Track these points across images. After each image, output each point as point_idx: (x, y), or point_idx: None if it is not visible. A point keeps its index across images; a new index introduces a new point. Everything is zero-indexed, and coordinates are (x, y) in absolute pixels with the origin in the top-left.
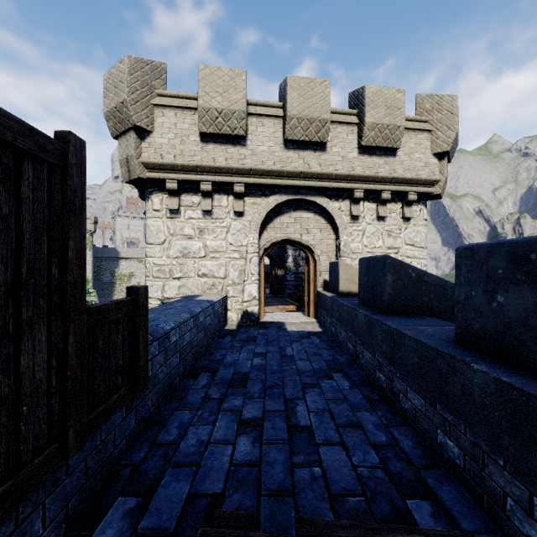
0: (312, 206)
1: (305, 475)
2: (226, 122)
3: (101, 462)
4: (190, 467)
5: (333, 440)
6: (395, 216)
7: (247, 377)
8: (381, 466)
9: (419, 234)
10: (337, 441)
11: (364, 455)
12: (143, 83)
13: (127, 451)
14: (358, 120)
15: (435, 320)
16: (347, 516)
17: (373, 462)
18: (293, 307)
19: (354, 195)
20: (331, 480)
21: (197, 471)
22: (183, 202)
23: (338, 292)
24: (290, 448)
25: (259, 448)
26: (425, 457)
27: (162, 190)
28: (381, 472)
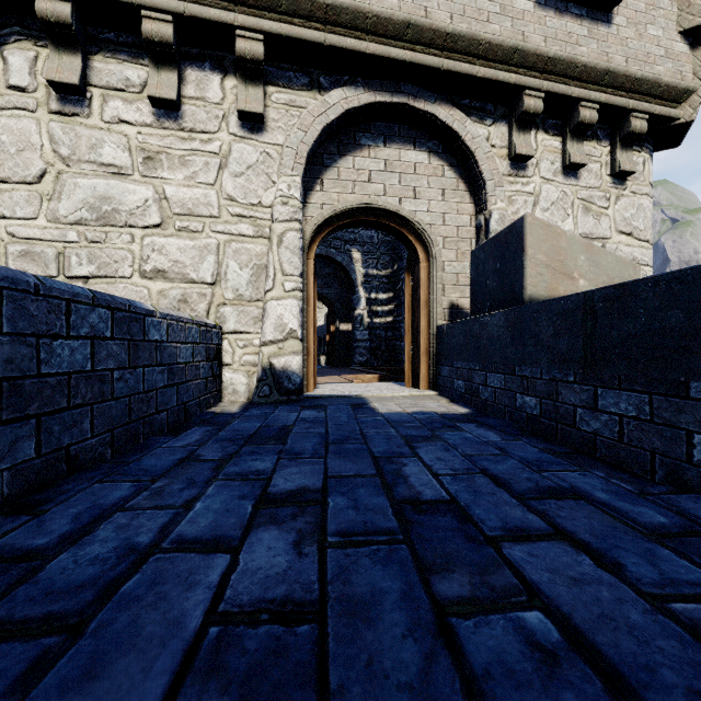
0: (425, 137)
1: None
2: None
3: None
4: None
5: None
6: (598, 171)
7: None
8: None
9: (643, 213)
10: None
11: None
12: None
13: None
14: None
15: None
16: None
17: None
18: (372, 377)
19: (523, 102)
20: None
21: None
22: (98, 76)
23: (522, 301)
24: None
25: None
26: None
27: (35, 33)
28: None
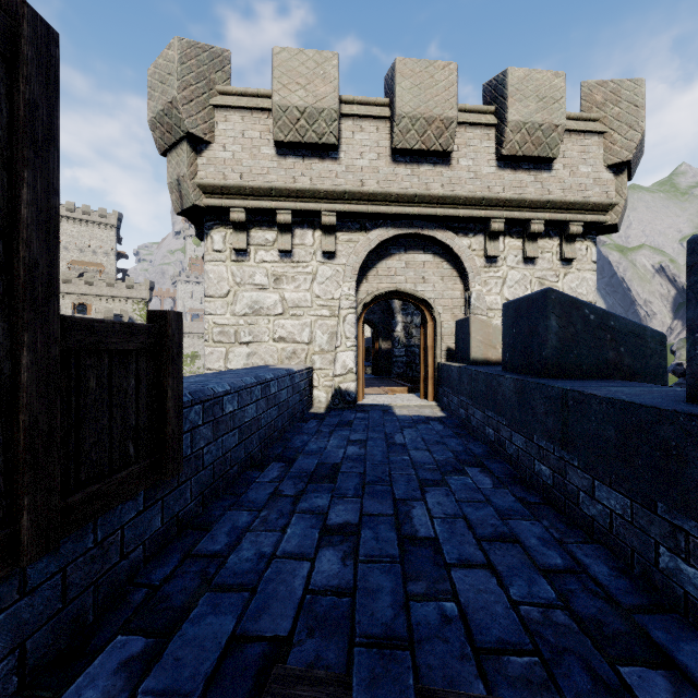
0: (431, 245)
1: (430, 614)
2: (310, 125)
3: (96, 578)
4: (241, 593)
5: (473, 560)
6: (550, 258)
7: (338, 470)
8: (560, 606)
9: (586, 283)
10: (480, 563)
11: (529, 585)
12: (198, 76)
13: (146, 565)
14: (497, 120)
15: (632, 382)
16: (510, 690)
17: (546, 598)
18: (403, 389)
19: (491, 226)
20: (474, 624)
21: (251, 600)
22: (253, 240)
23: (469, 360)
24: (403, 570)
25: (353, 568)
26: (637, 594)
27: (225, 223)
28: (562, 615)
